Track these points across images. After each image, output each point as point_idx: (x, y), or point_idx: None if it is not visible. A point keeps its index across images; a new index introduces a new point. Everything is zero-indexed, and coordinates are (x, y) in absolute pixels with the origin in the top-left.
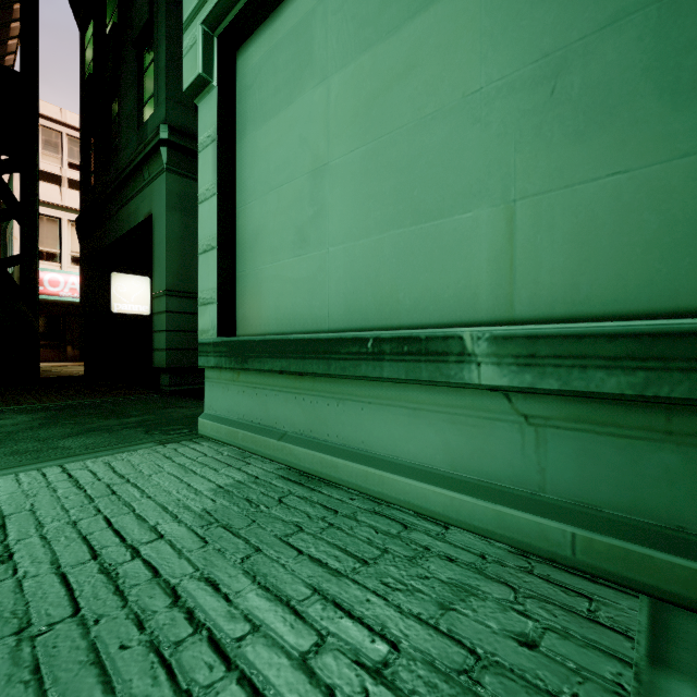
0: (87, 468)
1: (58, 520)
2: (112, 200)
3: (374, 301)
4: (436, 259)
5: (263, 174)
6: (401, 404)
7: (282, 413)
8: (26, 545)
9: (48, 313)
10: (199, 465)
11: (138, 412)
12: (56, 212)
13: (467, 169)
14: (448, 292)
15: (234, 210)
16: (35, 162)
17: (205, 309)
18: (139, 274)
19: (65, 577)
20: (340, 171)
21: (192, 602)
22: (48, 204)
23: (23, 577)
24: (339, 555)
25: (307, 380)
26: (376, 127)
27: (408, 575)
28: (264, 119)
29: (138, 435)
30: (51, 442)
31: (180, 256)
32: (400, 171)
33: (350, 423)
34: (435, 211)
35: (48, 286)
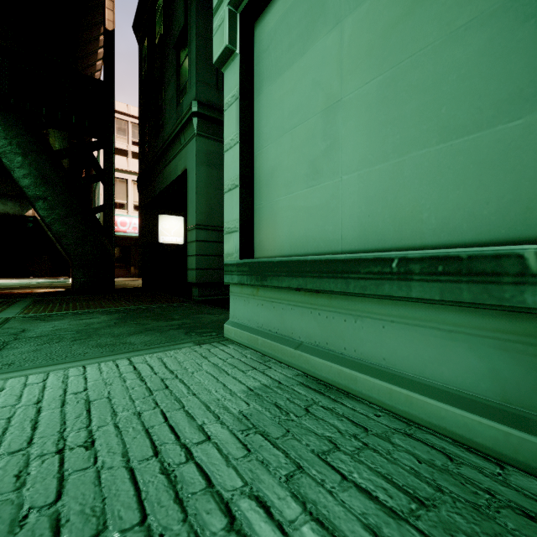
0: (146, 362)
1: (127, 409)
2: (160, 162)
3: (392, 222)
4: (470, 175)
5: (277, 121)
6: (431, 325)
7: (298, 325)
8: (104, 432)
9: (120, 244)
10: (229, 366)
11: (179, 316)
12: (124, 175)
13: (516, 72)
14: (487, 208)
15: (253, 154)
16: (112, 141)
17: (229, 237)
18: (177, 215)
19: (133, 474)
20: (354, 104)
21: (247, 528)
22: (120, 170)
23: (101, 468)
24: (387, 488)
25: (323, 297)
26: (394, 55)
27: (484, 533)
28: (278, 73)
29: (180, 335)
30: (122, 338)
31: (206, 199)
32: (423, 91)
33: (369, 339)
34: (469, 125)
35: (120, 226)
